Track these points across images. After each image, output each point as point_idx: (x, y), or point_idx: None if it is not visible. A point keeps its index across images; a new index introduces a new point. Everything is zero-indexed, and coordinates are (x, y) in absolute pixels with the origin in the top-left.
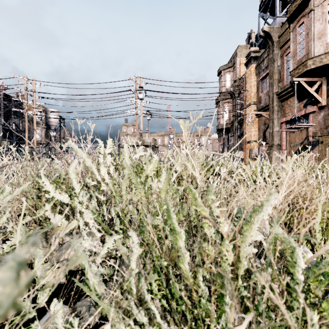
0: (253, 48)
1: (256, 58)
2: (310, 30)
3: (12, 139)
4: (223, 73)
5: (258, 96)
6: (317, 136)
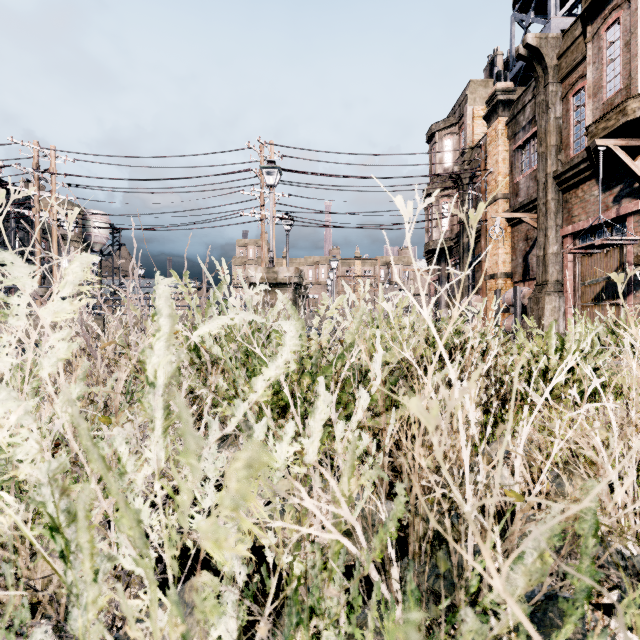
0: (502, 83)
1: (508, 105)
2: (633, 34)
3: None
4: (439, 137)
5: (513, 183)
6: None
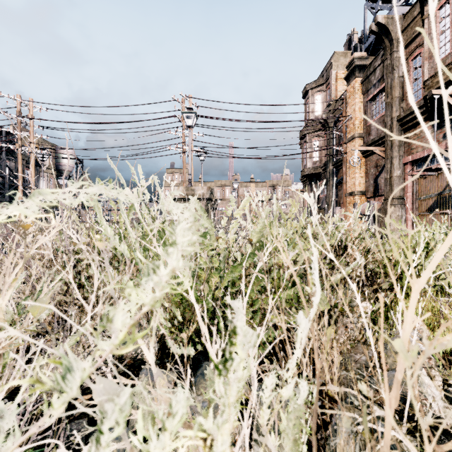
0: (358, 53)
1: (362, 69)
2: None
3: (3, 189)
4: (311, 93)
5: (366, 125)
6: None
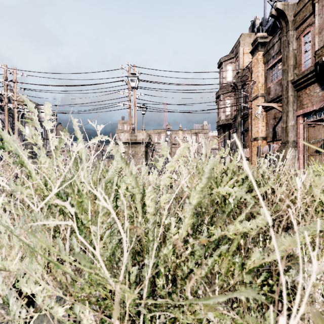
0: (260, 33)
1: (263, 45)
2: None
3: None
4: (224, 64)
5: (267, 87)
6: None
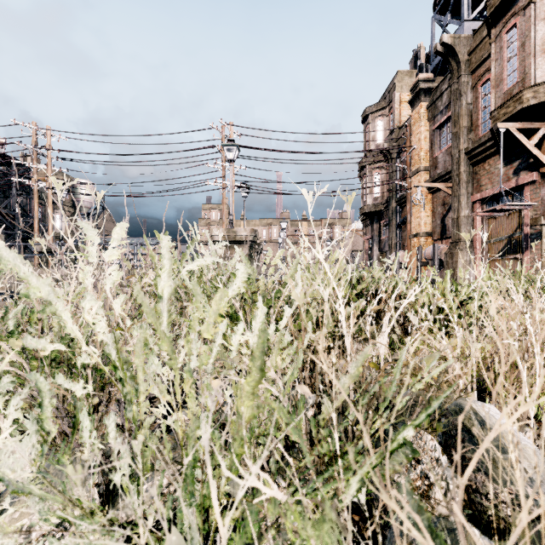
0: (424, 74)
1: (428, 92)
2: (527, 37)
3: (13, 230)
4: (372, 118)
5: (433, 157)
6: (539, 225)
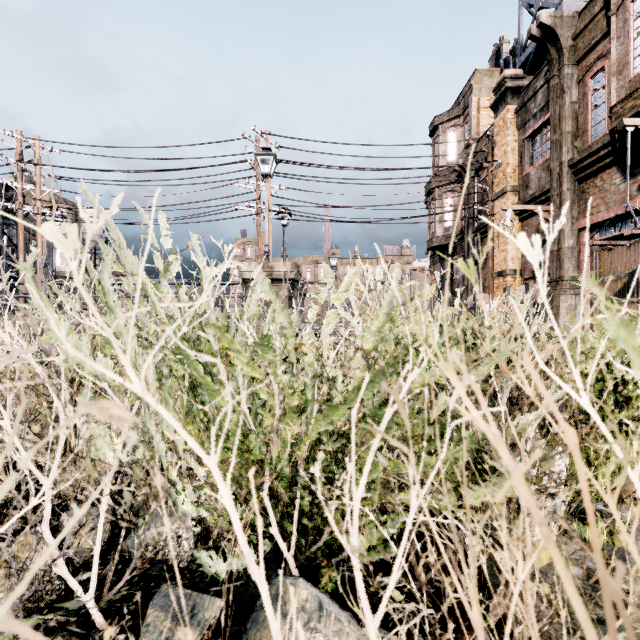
0: (511, 69)
1: (517, 92)
2: None
3: None
4: (442, 129)
5: (523, 174)
6: None
